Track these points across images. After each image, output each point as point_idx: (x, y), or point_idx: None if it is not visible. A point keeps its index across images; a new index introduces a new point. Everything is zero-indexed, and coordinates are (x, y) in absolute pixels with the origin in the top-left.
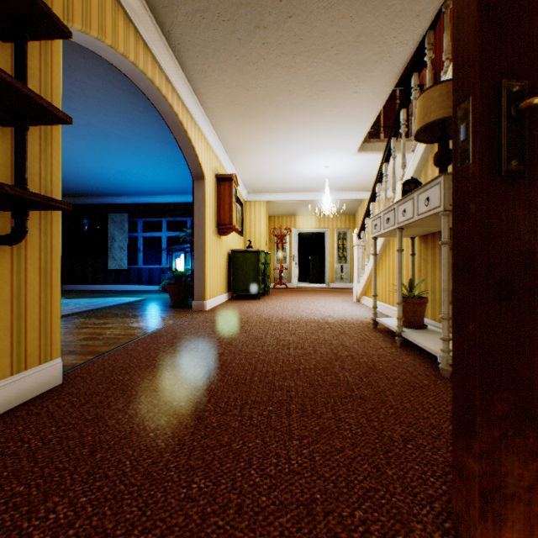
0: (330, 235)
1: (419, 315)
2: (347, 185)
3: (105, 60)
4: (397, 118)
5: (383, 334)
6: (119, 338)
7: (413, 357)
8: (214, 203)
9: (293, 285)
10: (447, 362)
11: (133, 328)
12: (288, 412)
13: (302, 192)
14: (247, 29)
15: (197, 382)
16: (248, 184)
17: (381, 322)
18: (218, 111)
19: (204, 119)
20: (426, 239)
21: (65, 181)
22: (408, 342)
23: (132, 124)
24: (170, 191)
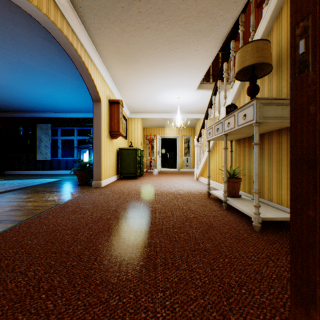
0: (180, 140)
1: (236, 189)
2: (190, 109)
3: (27, 15)
4: (221, 68)
5: (214, 201)
6: (36, 209)
7: (234, 217)
8: (108, 117)
9: (158, 170)
10: (258, 221)
11: (48, 201)
12: (155, 266)
13: (163, 113)
14: (128, 0)
15: (89, 243)
16: (130, 107)
17: (213, 193)
18: (110, 57)
19: (100, 62)
20: (239, 142)
21: (6, 101)
22: (230, 206)
23: (50, 63)
24: (79, 110)
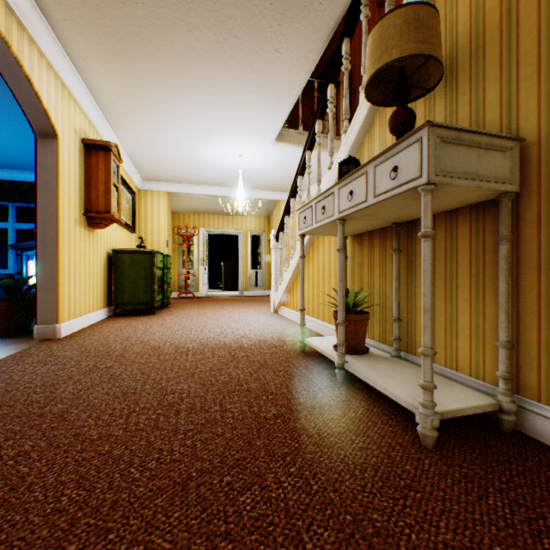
0: (244, 238)
1: (361, 336)
2: (263, 182)
3: None
4: (324, 96)
5: (315, 361)
6: None
7: (367, 405)
8: (80, 179)
9: (202, 294)
10: (432, 424)
11: None
12: None
13: (212, 185)
14: None
15: None
16: (142, 167)
17: (312, 345)
18: (77, 32)
19: (52, 41)
20: (362, 238)
21: None
22: (349, 373)
23: None
24: (19, 163)
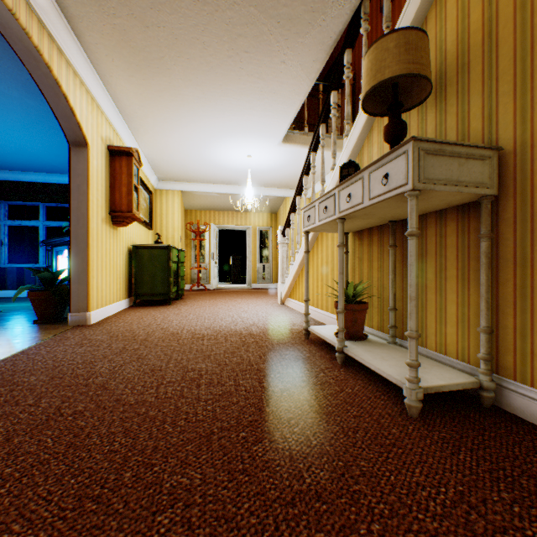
0: (252, 233)
1: (359, 324)
2: (270, 180)
3: None
4: (327, 102)
5: (318, 347)
6: None
7: (362, 383)
8: (106, 182)
9: (213, 286)
10: (417, 397)
11: None
12: None
13: (222, 184)
14: None
15: None
16: (158, 168)
17: (315, 332)
18: (106, 53)
19: (85, 62)
20: (362, 235)
21: None
22: (348, 357)
23: None
24: (49, 167)
